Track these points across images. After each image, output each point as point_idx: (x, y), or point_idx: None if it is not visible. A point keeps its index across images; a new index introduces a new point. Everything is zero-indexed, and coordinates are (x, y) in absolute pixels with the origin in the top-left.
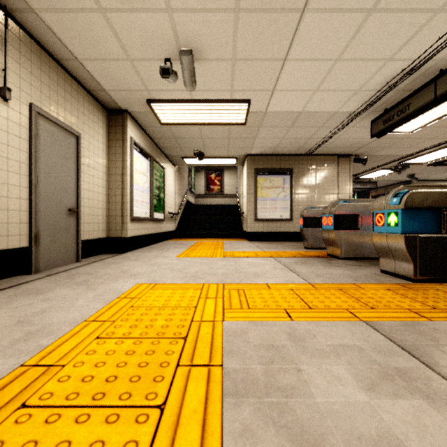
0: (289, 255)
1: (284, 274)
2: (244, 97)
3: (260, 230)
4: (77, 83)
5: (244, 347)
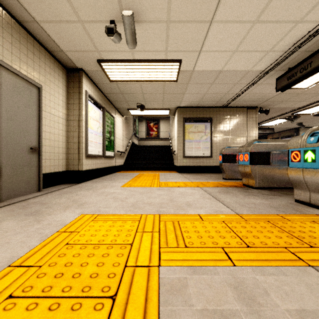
0: (212, 185)
1: (212, 204)
2: (176, 57)
3: (188, 164)
4: (38, 44)
5: (186, 316)
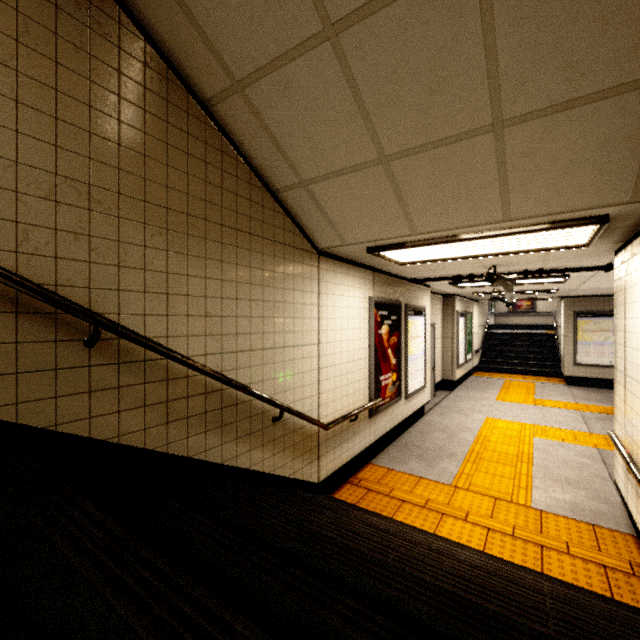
0: (598, 411)
1: (577, 425)
2: (552, 288)
3: (581, 375)
4: (433, 294)
5: (540, 444)
